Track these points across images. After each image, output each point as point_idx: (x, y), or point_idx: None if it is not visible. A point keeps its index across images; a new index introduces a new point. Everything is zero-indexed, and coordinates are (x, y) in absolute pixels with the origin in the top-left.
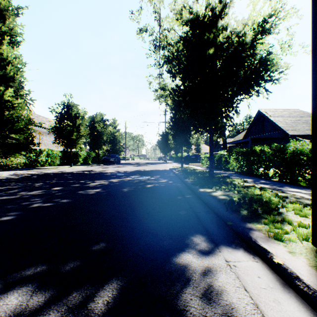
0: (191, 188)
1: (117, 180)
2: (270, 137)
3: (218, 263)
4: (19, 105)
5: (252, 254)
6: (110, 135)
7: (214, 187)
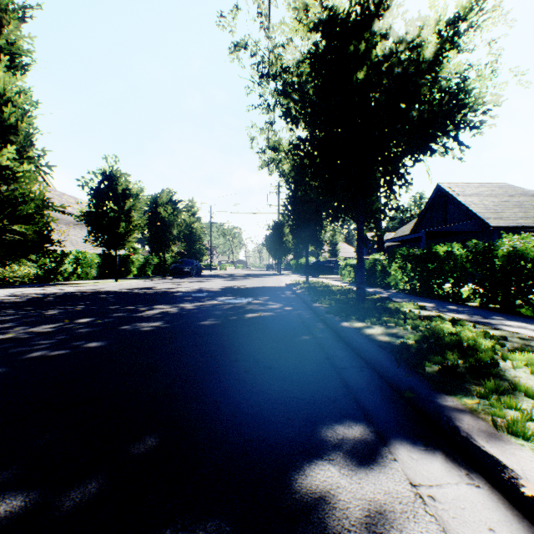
0: (326, 321)
1: (193, 304)
2: (457, 230)
3: (396, 490)
4: (25, 174)
5: (465, 467)
6: (184, 228)
7: (367, 318)
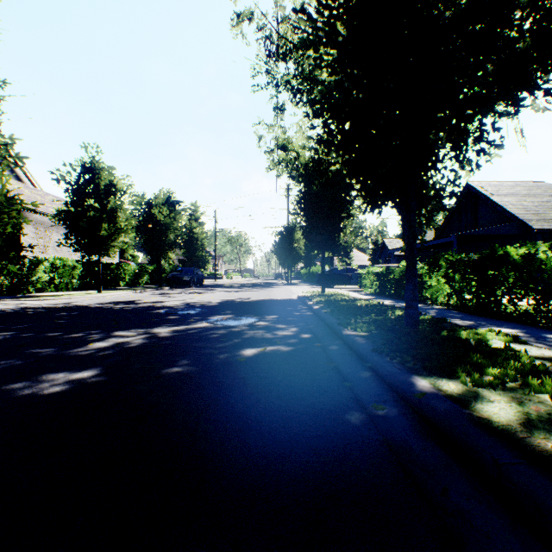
0: (375, 368)
1: (171, 329)
2: (494, 234)
3: None
4: None
5: None
6: (183, 232)
7: (459, 370)
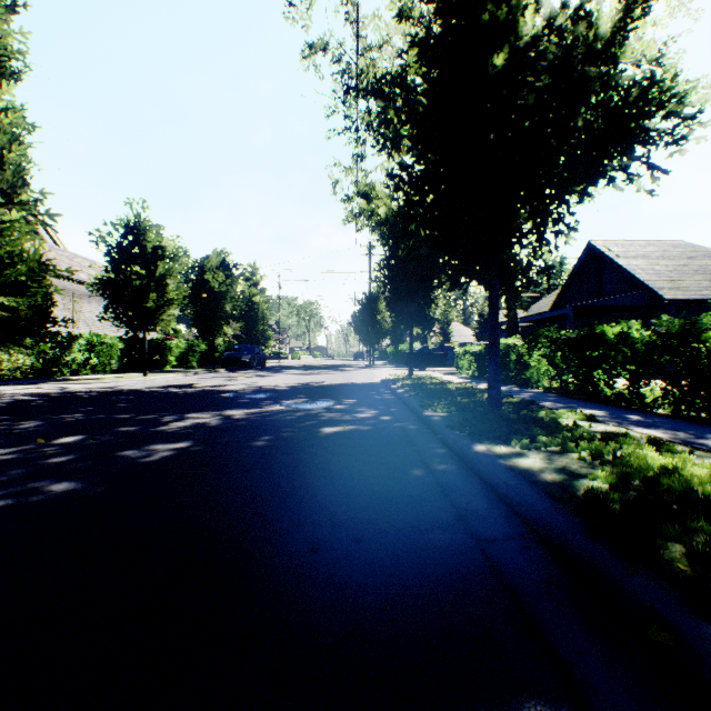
0: (446, 441)
1: (245, 411)
2: (618, 305)
3: None
4: (13, 225)
5: None
6: (241, 302)
7: (514, 438)
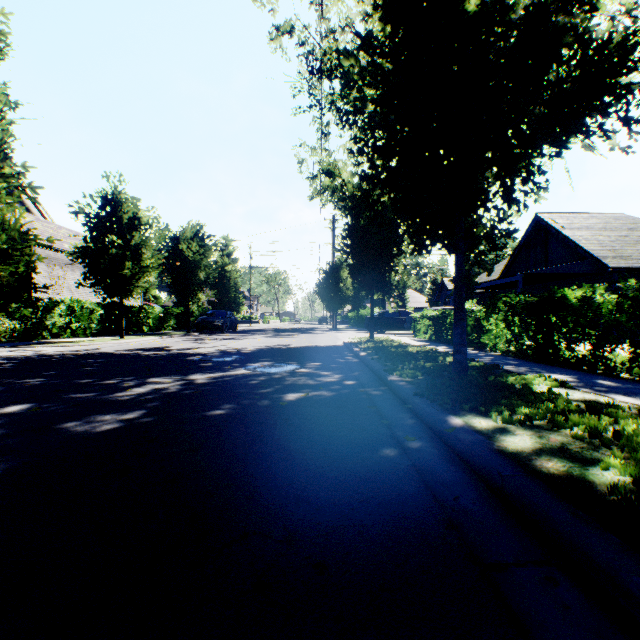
0: (416, 410)
1: (208, 375)
2: (565, 273)
3: None
4: None
5: None
6: (214, 270)
7: (493, 410)
